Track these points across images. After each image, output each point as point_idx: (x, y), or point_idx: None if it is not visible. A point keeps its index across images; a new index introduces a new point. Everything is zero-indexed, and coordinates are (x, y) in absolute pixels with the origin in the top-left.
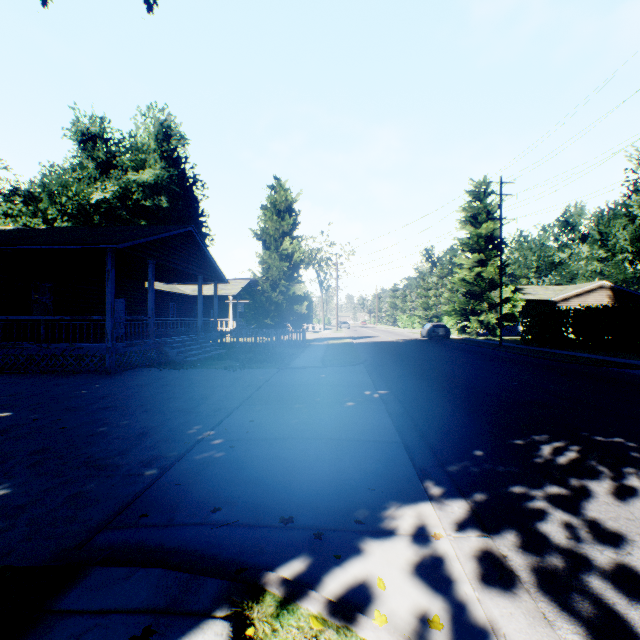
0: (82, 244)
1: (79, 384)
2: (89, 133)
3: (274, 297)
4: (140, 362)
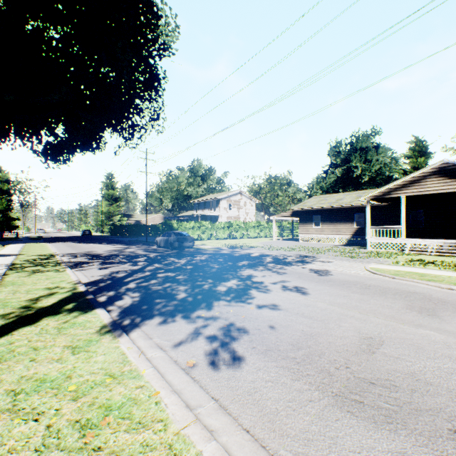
0: None
1: None
2: None
3: None
4: None
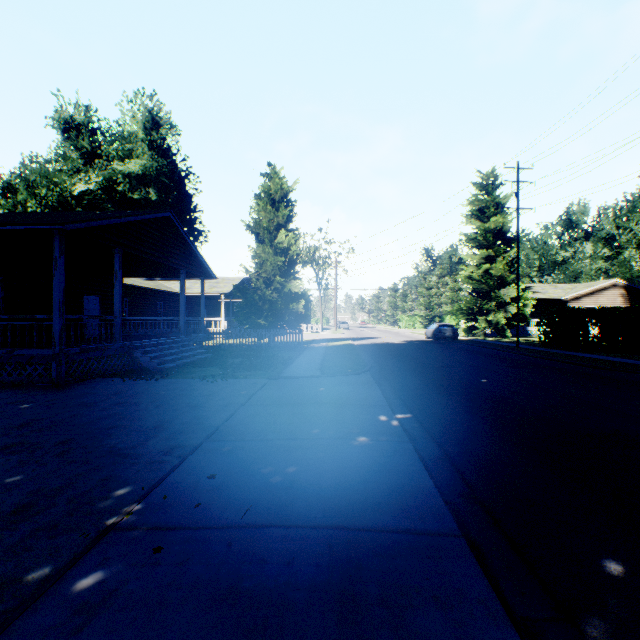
0: (19, 224)
1: (6, 403)
2: (73, 121)
3: (268, 295)
4: (102, 370)
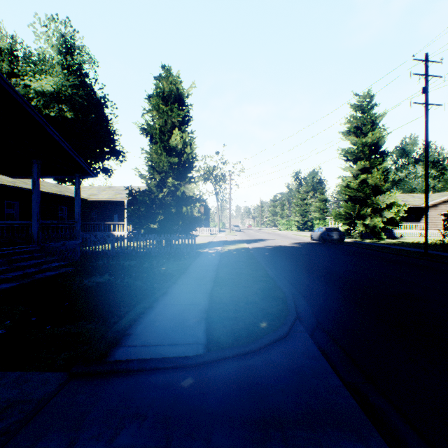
0: None
1: None
2: None
3: (162, 198)
4: None
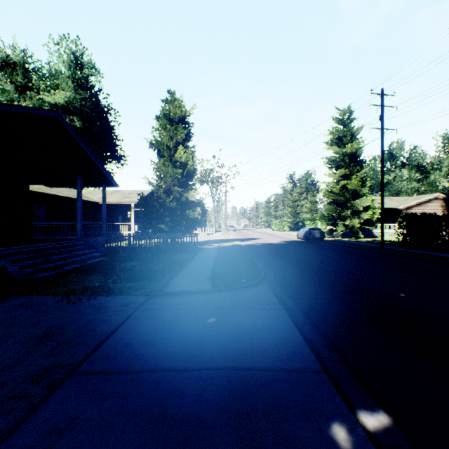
0: None
1: None
2: (9, 60)
3: (168, 203)
4: None
